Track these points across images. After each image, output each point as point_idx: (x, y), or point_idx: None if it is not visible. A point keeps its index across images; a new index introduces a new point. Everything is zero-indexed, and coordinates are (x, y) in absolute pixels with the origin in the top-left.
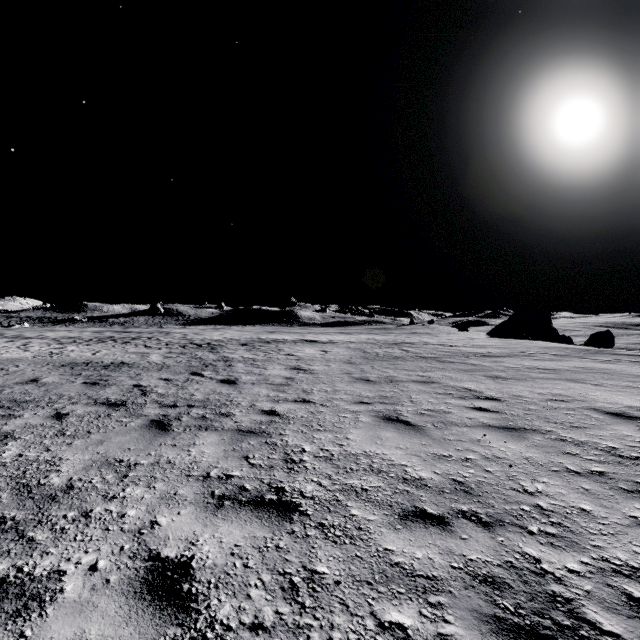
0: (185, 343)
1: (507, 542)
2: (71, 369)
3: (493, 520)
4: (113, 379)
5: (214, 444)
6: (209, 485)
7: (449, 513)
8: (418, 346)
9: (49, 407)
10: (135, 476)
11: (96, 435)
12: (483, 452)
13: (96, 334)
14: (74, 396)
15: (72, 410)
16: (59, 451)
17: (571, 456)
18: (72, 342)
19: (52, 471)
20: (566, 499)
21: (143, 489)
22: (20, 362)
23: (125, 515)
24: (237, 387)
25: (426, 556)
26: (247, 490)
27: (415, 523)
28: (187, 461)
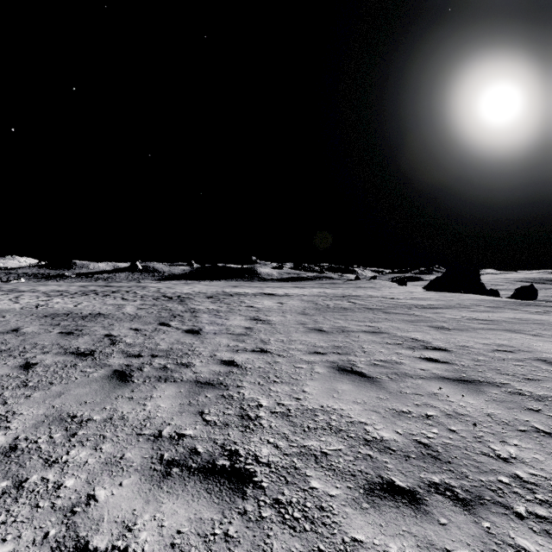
0: (158, 296)
1: (495, 529)
2: (52, 319)
3: (471, 496)
4: (87, 329)
5: (171, 397)
6: (159, 447)
7: (420, 486)
8: (364, 299)
9: (20, 357)
10: (84, 435)
11: (57, 386)
12: (443, 408)
13: (82, 288)
14: (47, 345)
15: (41, 360)
16: (15, 404)
17: (535, 413)
18: (59, 295)
19: (1, 428)
20: (546, 467)
21: (89, 451)
22: (7, 313)
23: (61, 486)
24: (200, 337)
25: (402, 551)
26: (198, 453)
27: (383, 500)
28: (141, 417)
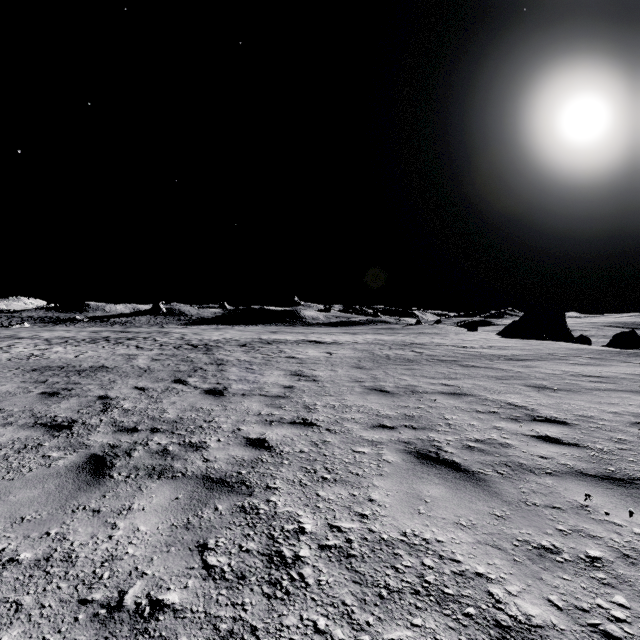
0: (181, 344)
1: None
2: (39, 374)
3: None
4: (79, 388)
5: (160, 510)
6: (108, 639)
7: None
8: (431, 347)
9: None
10: None
11: None
12: (609, 539)
13: (93, 334)
14: (15, 413)
15: None
16: None
17: None
18: (62, 342)
19: None
20: None
21: None
22: None
23: None
24: (223, 400)
25: None
26: None
27: None
28: (99, 555)
